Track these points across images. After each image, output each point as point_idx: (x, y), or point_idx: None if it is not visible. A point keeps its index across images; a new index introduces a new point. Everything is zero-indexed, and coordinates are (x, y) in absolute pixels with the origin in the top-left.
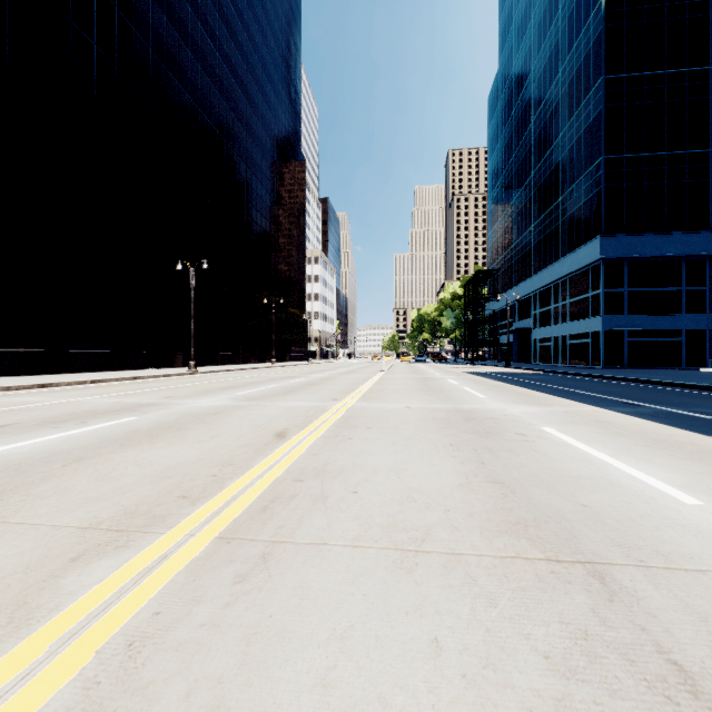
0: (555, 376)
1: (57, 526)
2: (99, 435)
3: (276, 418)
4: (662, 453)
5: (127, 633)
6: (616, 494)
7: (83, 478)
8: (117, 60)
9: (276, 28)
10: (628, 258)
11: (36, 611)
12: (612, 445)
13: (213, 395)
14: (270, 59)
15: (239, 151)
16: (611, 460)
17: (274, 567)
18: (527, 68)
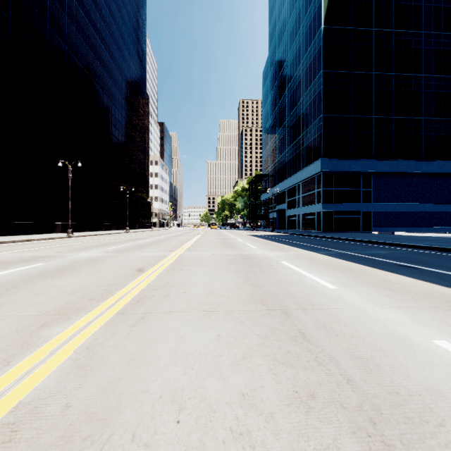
0: (297, 236)
1: (23, 315)
2: (21, 274)
3: (136, 262)
4: (331, 270)
5: (85, 345)
6: (304, 286)
7: (25, 295)
8: (10, 16)
9: (129, 8)
10: (334, 172)
11: (34, 343)
12: (311, 268)
13: (90, 250)
14: (125, 28)
15: (103, 88)
16: (308, 274)
17: (148, 321)
18: (284, 58)
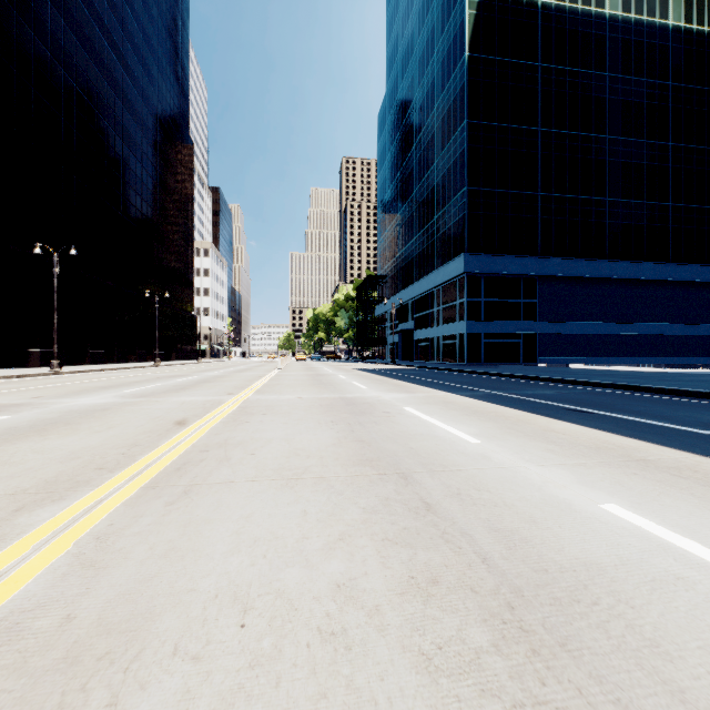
0: (428, 371)
1: None
2: None
3: (173, 411)
4: (474, 418)
5: (92, 534)
6: (434, 441)
7: None
8: None
9: None
10: (484, 274)
11: (5, 536)
12: (446, 415)
13: (93, 394)
14: (153, 29)
15: (114, 125)
16: (440, 424)
17: (195, 496)
18: (410, 97)
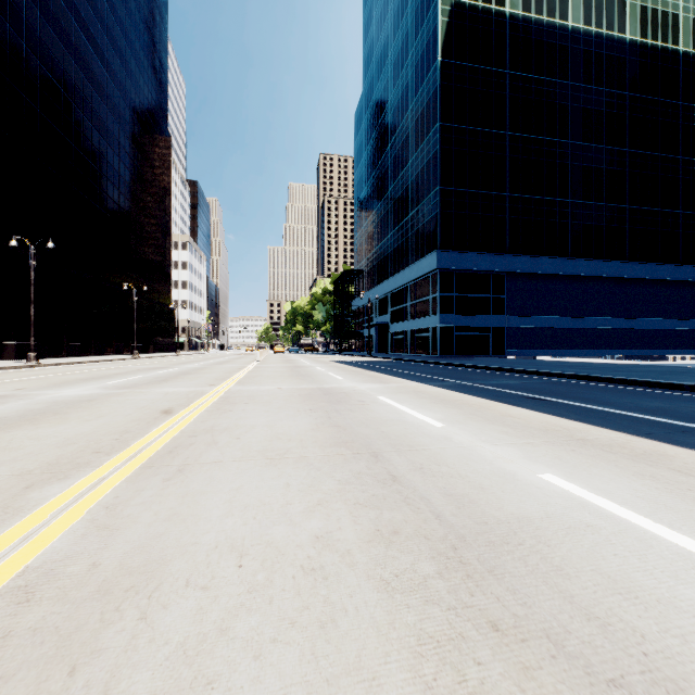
0: (402, 363)
1: None
2: None
3: (158, 401)
4: (441, 406)
5: (101, 505)
6: (403, 426)
7: None
8: None
9: None
10: (456, 270)
11: (22, 507)
12: (415, 403)
13: (75, 386)
14: (130, 23)
15: (91, 118)
16: (410, 411)
17: (189, 473)
18: (385, 98)
